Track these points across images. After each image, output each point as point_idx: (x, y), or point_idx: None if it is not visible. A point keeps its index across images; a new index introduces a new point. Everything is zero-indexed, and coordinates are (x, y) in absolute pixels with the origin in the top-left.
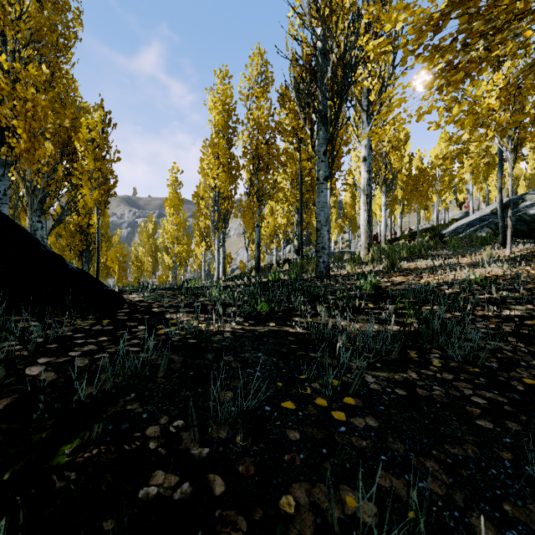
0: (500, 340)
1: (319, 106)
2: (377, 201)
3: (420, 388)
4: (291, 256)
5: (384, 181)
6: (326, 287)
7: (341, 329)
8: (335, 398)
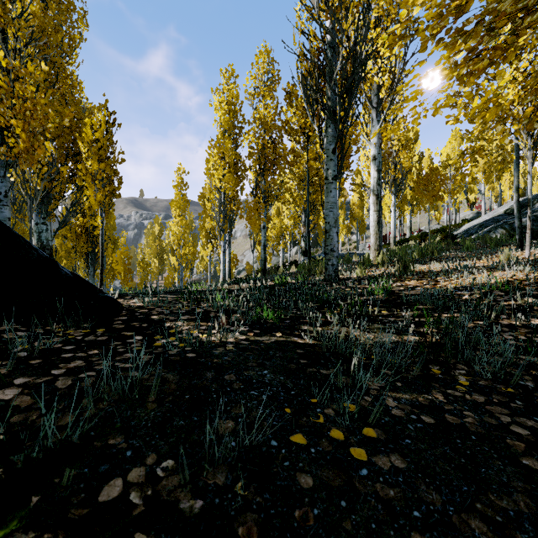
0: (532, 354)
1: (328, 102)
2: (386, 201)
3: (449, 414)
4: (298, 257)
5: (393, 181)
6: (335, 292)
7: (354, 340)
8: (353, 428)
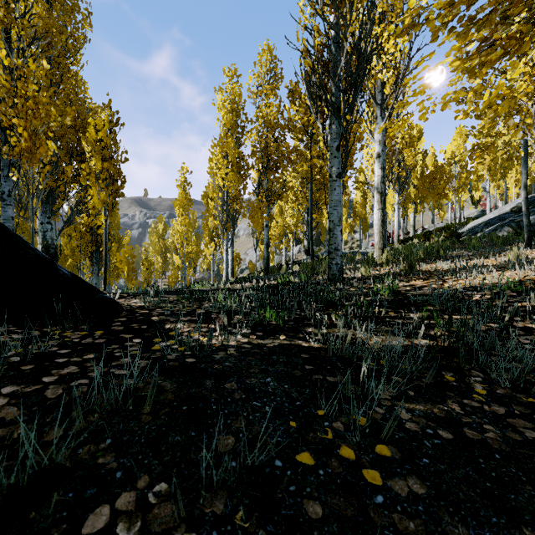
0: None
1: (332, 98)
2: (389, 199)
3: (467, 427)
4: (300, 256)
5: (397, 179)
6: (340, 292)
7: (361, 343)
8: (364, 446)
